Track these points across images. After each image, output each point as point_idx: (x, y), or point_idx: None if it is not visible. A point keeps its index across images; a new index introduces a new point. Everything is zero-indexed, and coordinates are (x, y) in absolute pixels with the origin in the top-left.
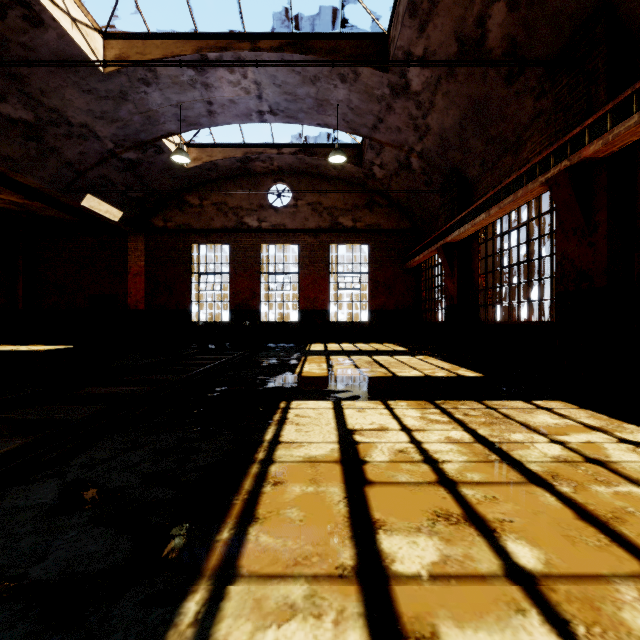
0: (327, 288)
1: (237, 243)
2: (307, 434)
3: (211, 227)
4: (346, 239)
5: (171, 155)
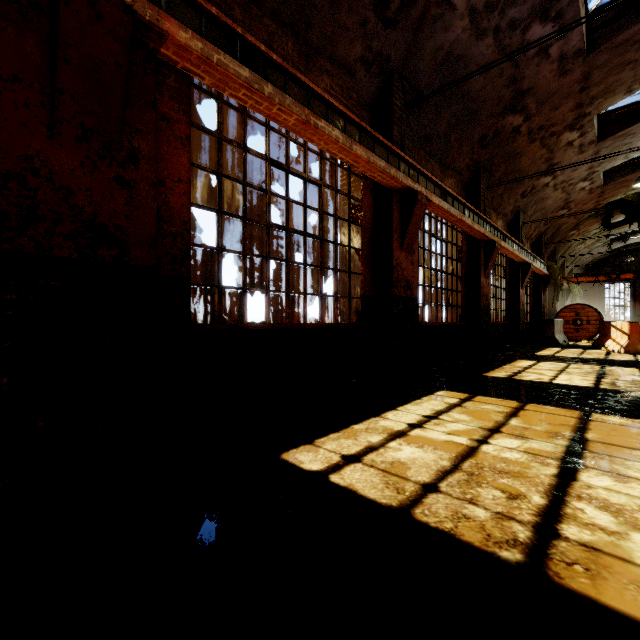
0: None
1: None
2: None
3: None
4: None
5: None
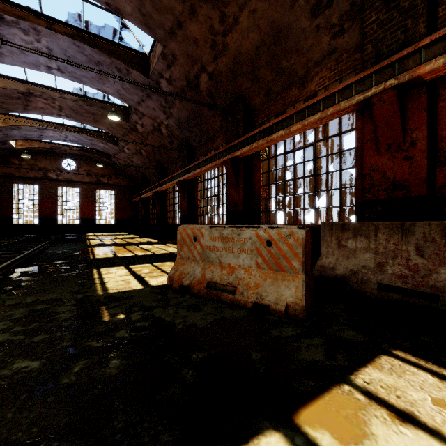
0: (95, 209)
1: (44, 185)
2: (95, 241)
3: (27, 176)
4: (104, 188)
5: (22, 155)
